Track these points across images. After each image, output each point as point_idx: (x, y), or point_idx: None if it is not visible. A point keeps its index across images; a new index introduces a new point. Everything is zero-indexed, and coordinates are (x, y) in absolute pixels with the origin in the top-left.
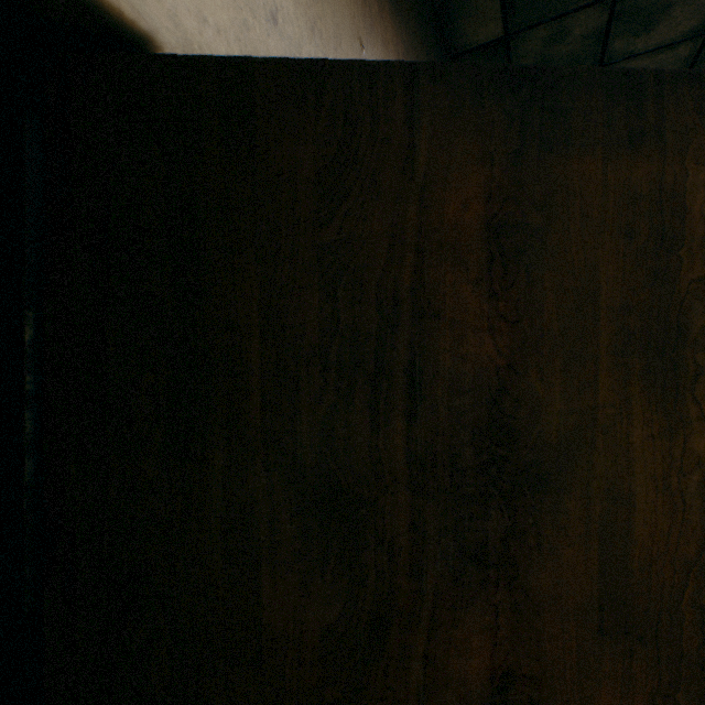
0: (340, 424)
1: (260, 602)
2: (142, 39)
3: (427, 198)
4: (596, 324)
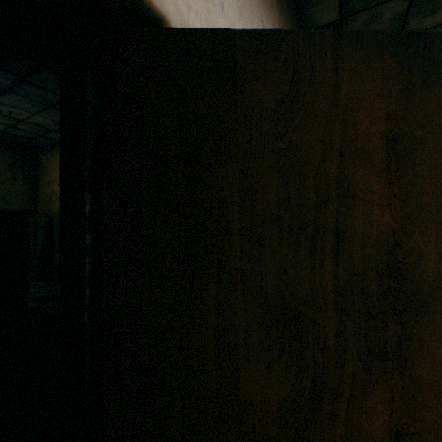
0: (290, 267)
1: (239, 381)
2: (160, 18)
3: (347, 119)
4: None
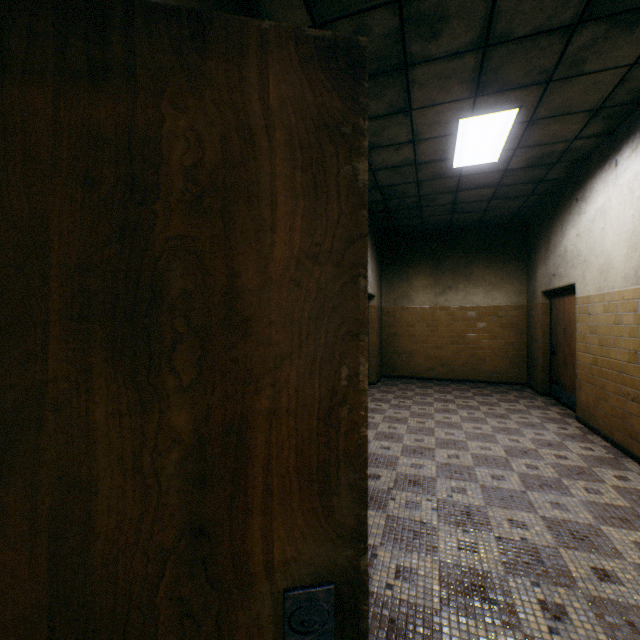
0: None
1: None
2: None
3: None
4: (47, 284)
